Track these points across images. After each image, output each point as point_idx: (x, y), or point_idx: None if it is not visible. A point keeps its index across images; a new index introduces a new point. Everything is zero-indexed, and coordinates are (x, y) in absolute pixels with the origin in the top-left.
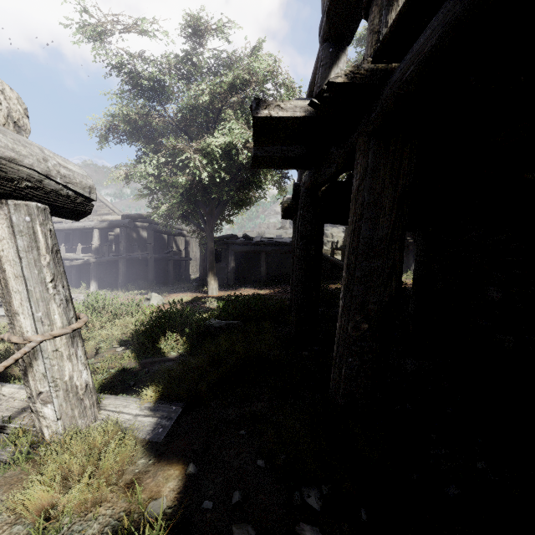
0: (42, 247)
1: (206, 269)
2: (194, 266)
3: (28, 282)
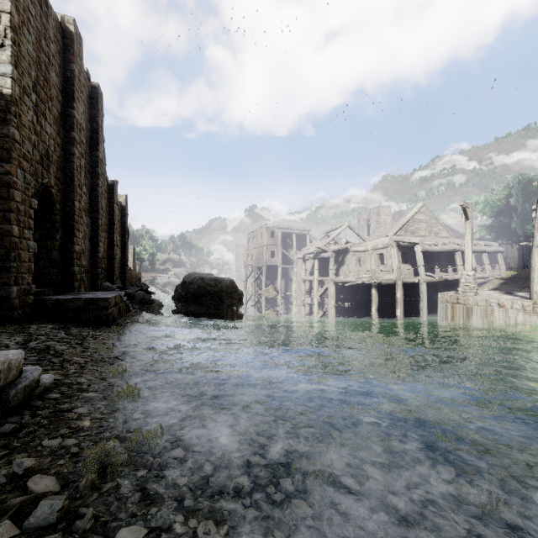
0: (501, 257)
1: (522, 263)
2: (512, 262)
3: (500, 260)
